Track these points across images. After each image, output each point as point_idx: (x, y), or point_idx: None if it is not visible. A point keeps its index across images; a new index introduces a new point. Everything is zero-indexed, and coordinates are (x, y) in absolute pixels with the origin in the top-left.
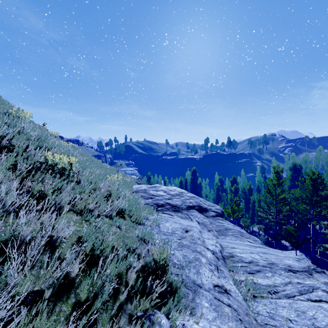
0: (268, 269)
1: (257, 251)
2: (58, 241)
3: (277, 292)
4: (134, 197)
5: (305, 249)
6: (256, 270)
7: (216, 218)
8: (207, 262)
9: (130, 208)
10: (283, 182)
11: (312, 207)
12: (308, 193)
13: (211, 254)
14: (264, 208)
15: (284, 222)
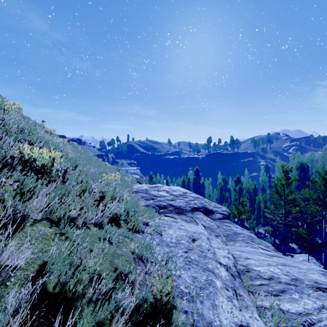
0: (294, 288)
1: (274, 263)
2: (3, 275)
3: (312, 323)
4: (132, 199)
5: (314, 252)
6: (280, 290)
7: (222, 220)
8: (223, 286)
9: (128, 211)
10: (292, 181)
11: (324, 209)
12: (320, 194)
13: (225, 271)
14: (270, 209)
15: (294, 224)
